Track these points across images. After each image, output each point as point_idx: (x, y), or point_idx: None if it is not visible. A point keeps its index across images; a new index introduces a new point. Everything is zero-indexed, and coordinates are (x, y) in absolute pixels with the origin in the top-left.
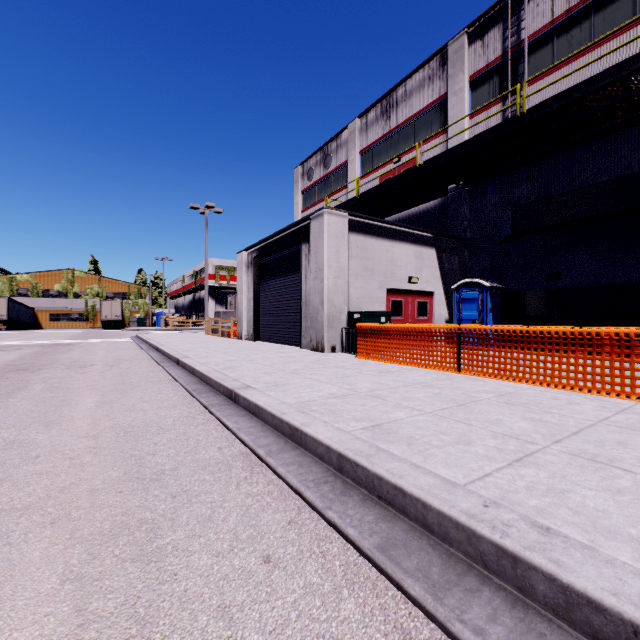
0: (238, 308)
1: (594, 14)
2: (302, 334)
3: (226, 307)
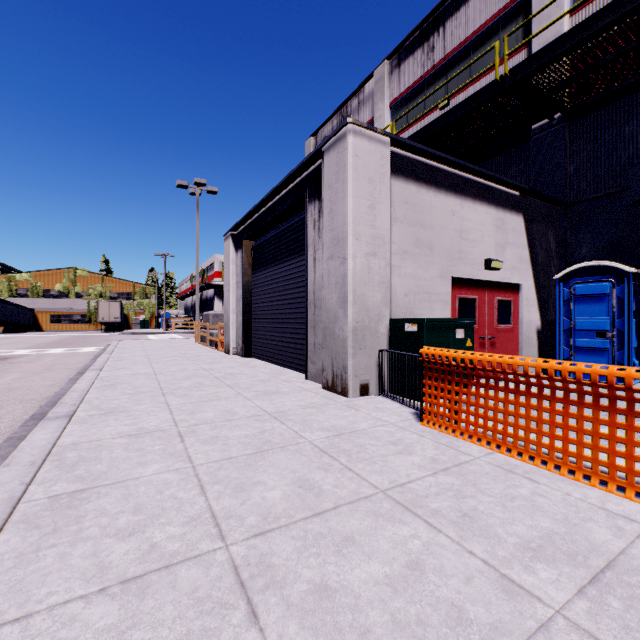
0: (225, 310)
1: None
2: (308, 355)
3: None
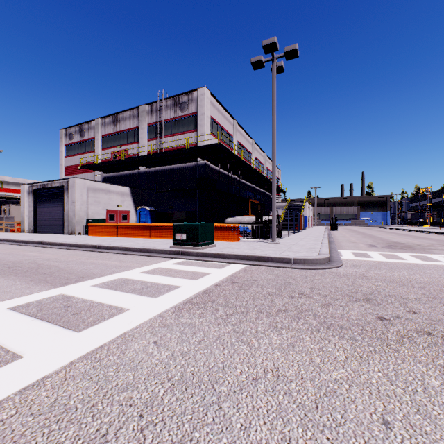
0: (21, 215)
1: (181, 123)
2: (65, 228)
3: (0, 213)
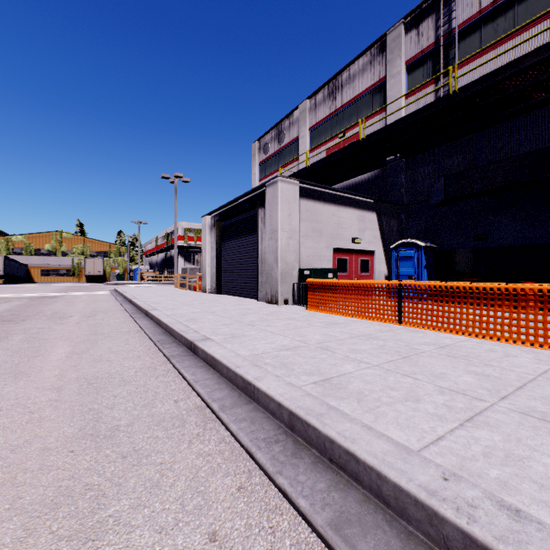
0: (203, 265)
1: (517, 4)
2: (258, 288)
3: (193, 264)
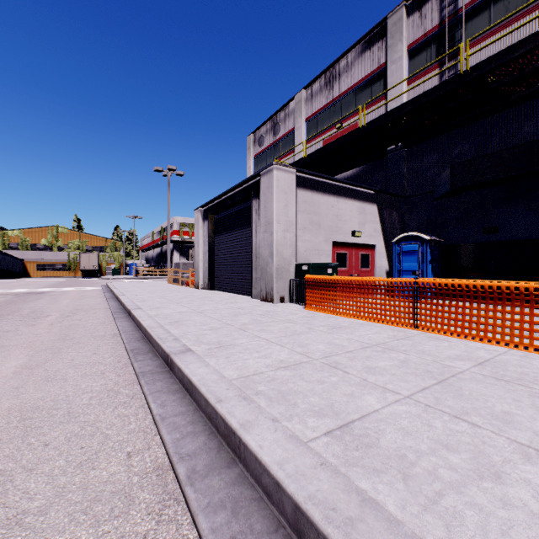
0: (195, 260)
1: None
2: (252, 285)
3: (187, 259)
